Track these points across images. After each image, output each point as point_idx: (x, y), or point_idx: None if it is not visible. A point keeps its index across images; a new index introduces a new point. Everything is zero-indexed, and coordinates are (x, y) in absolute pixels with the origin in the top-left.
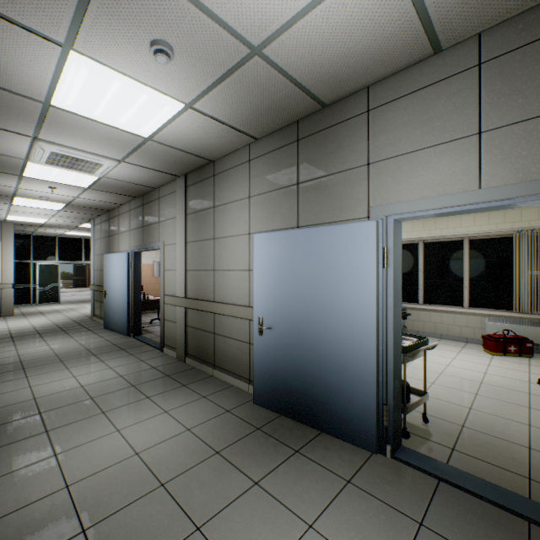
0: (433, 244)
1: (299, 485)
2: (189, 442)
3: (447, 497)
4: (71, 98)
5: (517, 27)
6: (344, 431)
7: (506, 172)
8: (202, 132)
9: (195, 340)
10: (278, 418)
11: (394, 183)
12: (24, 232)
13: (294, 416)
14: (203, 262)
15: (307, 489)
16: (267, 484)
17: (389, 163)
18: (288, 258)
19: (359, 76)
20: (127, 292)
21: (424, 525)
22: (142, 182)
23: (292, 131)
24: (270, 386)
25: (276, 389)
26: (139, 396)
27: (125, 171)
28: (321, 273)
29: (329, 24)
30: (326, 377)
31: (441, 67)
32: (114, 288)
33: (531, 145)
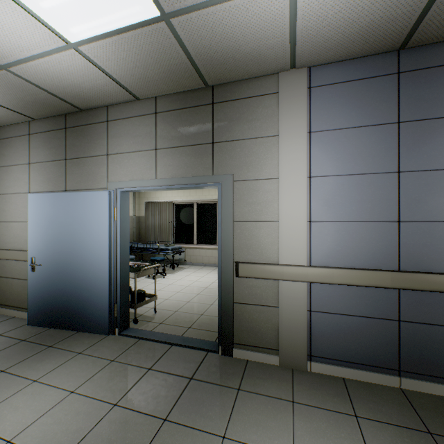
0: (202, 205)
1: (40, 363)
2: None
3: (138, 345)
4: None
5: (169, 100)
6: (91, 326)
7: (166, 172)
8: None
9: None
10: (47, 330)
11: (121, 169)
12: None
13: (59, 326)
14: None
15: (45, 364)
16: (13, 369)
17: (118, 156)
18: (54, 213)
19: (96, 99)
20: None
21: (115, 360)
22: None
23: (62, 120)
24: (41, 309)
25: (46, 310)
26: None
27: None
28: (77, 224)
29: (55, 69)
30: (80, 293)
31: (141, 108)
32: None
33: (174, 160)
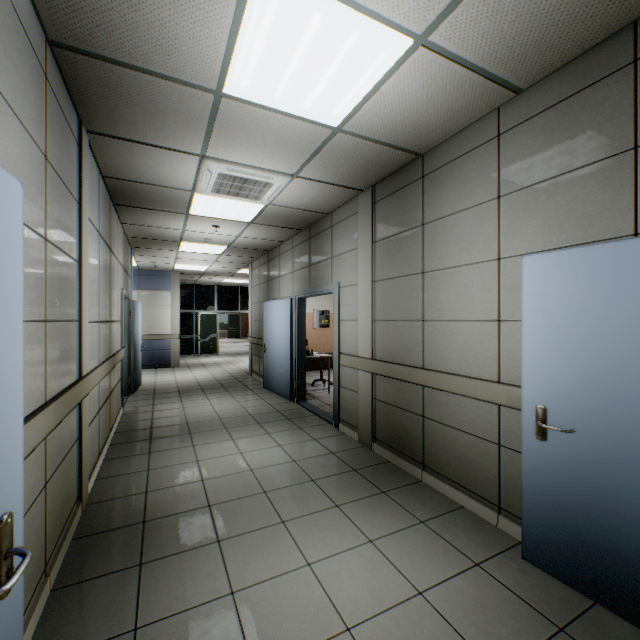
0: None
1: None
2: (431, 627)
3: None
4: (248, 73)
5: None
6: None
7: None
8: (423, 97)
9: (388, 421)
10: (593, 609)
11: None
12: (188, 282)
13: (639, 621)
14: (402, 309)
15: None
16: None
17: None
18: (620, 297)
19: None
20: (290, 347)
21: None
22: (312, 207)
23: (616, 47)
24: (566, 540)
25: (584, 550)
26: (324, 502)
27: (295, 192)
28: None
29: None
30: None
31: None
32: (274, 341)
33: None
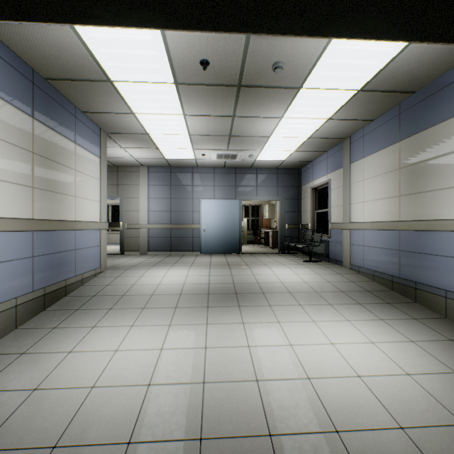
0: (115, 206)
1: None
2: None
3: None
4: None
5: None
6: None
7: None
8: None
9: None
10: None
11: None
12: None
13: None
14: None
15: None
16: None
17: None
18: None
19: None
20: None
21: None
22: None
23: None
24: None
25: None
26: None
27: None
28: None
29: None
30: None
31: None
32: None
33: None
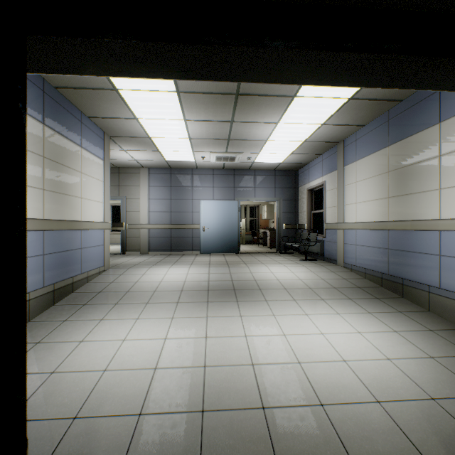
0: (116, 207)
1: None
2: None
3: None
4: None
5: None
6: None
7: None
8: None
9: None
10: None
11: None
12: None
13: None
14: None
15: None
16: None
17: None
18: None
19: None
20: None
21: None
22: None
23: None
24: None
25: None
26: None
27: None
28: None
29: None
30: None
31: None
32: None
33: None
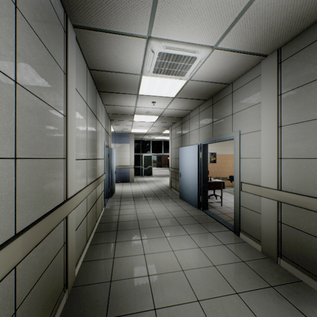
0: None
1: None
2: None
3: None
4: None
5: None
6: None
7: None
8: None
9: (298, 244)
10: None
11: None
12: (138, 139)
13: None
14: None
15: None
16: None
17: None
18: None
19: None
20: (197, 175)
21: None
22: (219, 79)
23: None
24: None
25: None
26: None
27: (210, 66)
28: None
29: None
30: None
31: None
32: (186, 171)
33: None
